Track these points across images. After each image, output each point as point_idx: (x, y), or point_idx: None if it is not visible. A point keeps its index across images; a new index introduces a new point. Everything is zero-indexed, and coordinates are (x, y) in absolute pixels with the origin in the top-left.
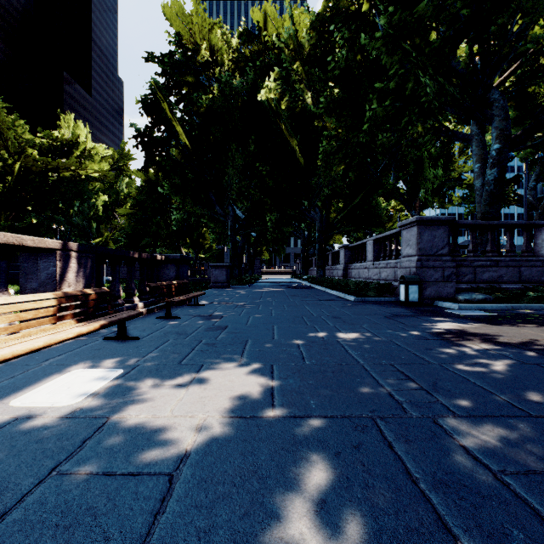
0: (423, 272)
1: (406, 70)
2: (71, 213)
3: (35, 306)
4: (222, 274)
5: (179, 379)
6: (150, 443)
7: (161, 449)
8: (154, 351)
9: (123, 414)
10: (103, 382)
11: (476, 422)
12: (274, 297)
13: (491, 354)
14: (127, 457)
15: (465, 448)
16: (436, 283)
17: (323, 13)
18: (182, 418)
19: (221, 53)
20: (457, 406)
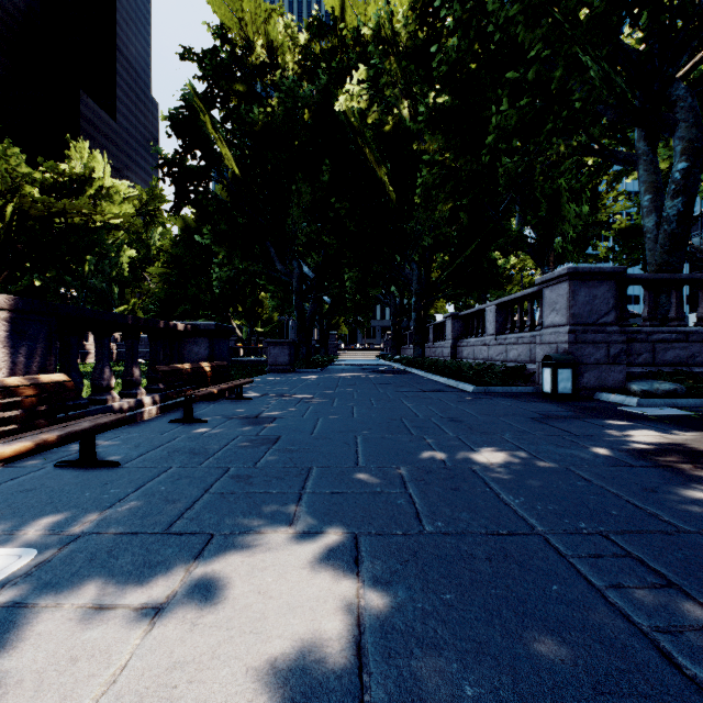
0: (578, 349)
1: (551, 52)
2: (87, 274)
3: None
4: (283, 354)
5: (145, 585)
6: None
7: None
8: (130, 495)
9: None
10: None
11: None
12: (356, 387)
13: None
14: None
15: None
16: (597, 366)
17: None
18: None
19: (282, 50)
20: None
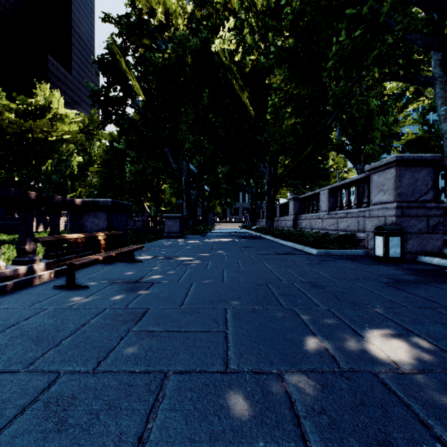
0: (404, 221)
1: None
2: (50, 172)
3: None
4: (175, 225)
5: None
6: None
7: None
8: None
9: None
10: None
11: None
12: (226, 250)
13: None
14: None
15: None
16: (419, 234)
17: None
18: None
19: (175, 15)
20: None
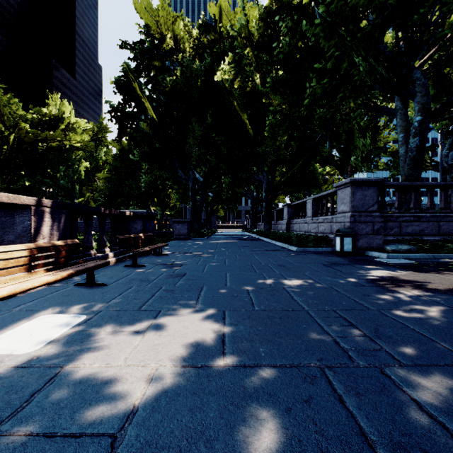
0: (356, 226)
1: (341, 52)
2: (58, 177)
3: (5, 257)
4: (184, 228)
5: (137, 325)
6: (99, 396)
7: (108, 404)
8: (117, 297)
9: (78, 363)
10: (64, 329)
11: (423, 372)
12: (228, 248)
13: (424, 300)
14: (73, 414)
15: (417, 403)
16: (367, 236)
17: (269, 6)
18: (134, 368)
19: (183, 41)
20: (401, 354)
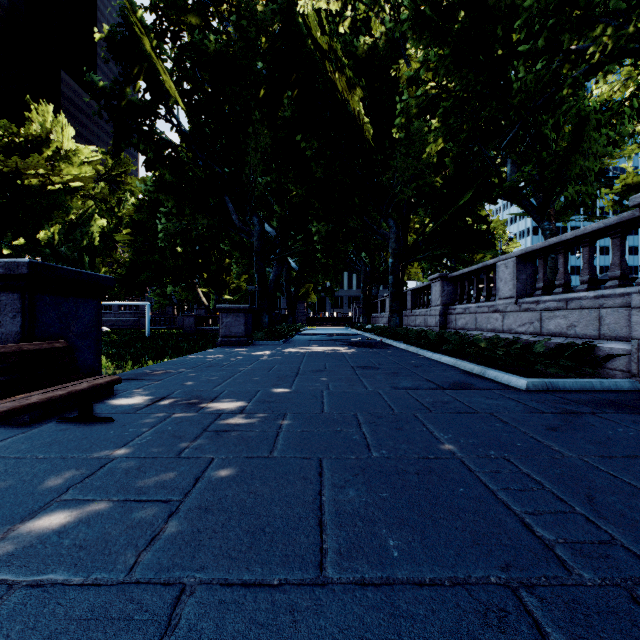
0: None
1: None
2: (57, 243)
3: None
4: (238, 323)
5: None
6: None
7: None
8: None
9: None
10: None
11: None
12: (327, 375)
13: None
14: None
15: None
16: None
17: None
18: None
19: None
20: None
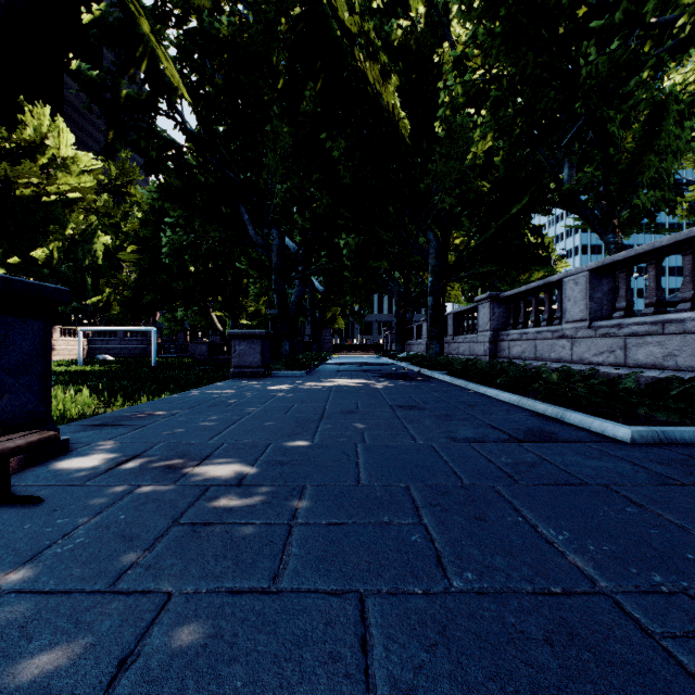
0: None
1: None
2: (57, 262)
3: None
4: (253, 351)
5: None
6: None
7: None
8: None
9: None
10: None
11: None
12: (360, 419)
13: None
14: None
15: None
16: None
17: None
18: None
19: None
20: None
